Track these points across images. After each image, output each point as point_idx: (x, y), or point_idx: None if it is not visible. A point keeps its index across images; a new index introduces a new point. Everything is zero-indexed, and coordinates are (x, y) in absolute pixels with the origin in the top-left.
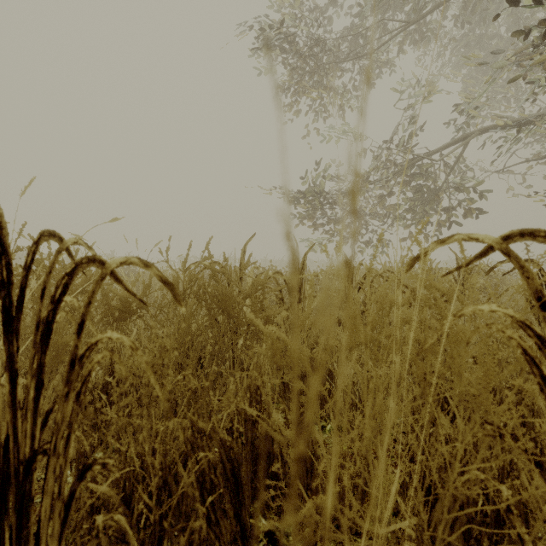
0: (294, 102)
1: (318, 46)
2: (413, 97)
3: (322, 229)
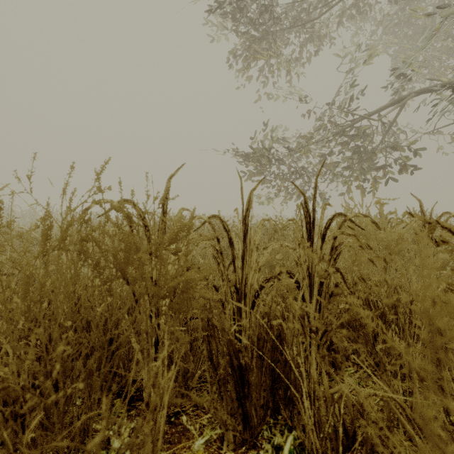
0: (243, 70)
1: (265, 15)
2: (353, 62)
3: (269, 186)
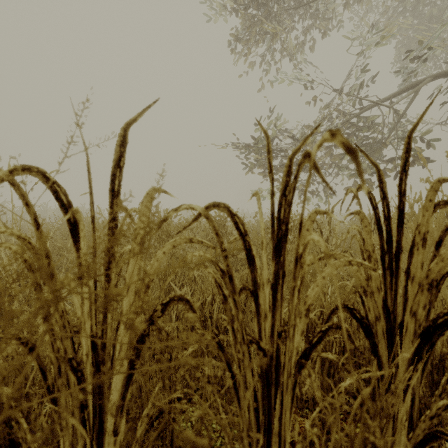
0: (243, 56)
1: None
2: (364, 44)
3: None
